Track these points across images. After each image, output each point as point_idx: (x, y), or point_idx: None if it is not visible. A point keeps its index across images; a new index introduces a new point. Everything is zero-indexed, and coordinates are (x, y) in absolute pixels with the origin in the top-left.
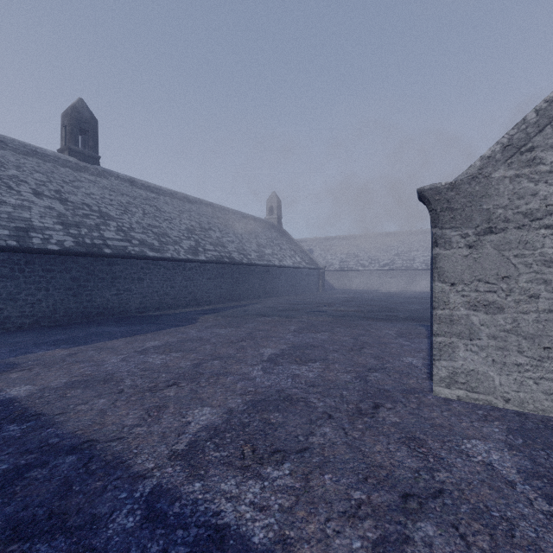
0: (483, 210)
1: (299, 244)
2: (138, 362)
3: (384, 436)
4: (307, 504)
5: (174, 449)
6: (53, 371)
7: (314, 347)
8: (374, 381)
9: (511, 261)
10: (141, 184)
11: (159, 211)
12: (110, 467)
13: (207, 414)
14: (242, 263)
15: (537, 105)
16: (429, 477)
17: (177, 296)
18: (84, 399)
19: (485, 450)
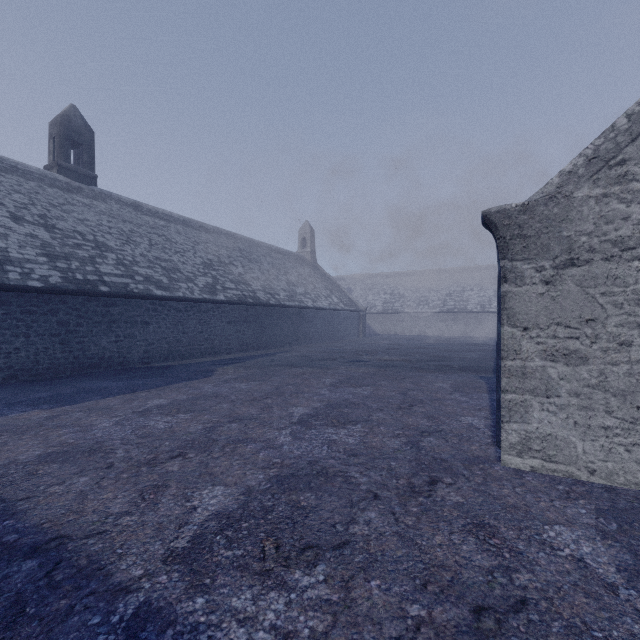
0: (563, 237)
1: (336, 283)
2: (136, 426)
3: (444, 523)
4: (348, 626)
5: (171, 547)
6: (24, 440)
7: (355, 405)
8: (428, 448)
9: (597, 300)
10: (147, 209)
11: (169, 241)
12: (82, 577)
13: (219, 495)
14: (269, 304)
15: (628, 109)
16: (507, 580)
17: (190, 344)
18: (60, 477)
19: (572, 540)
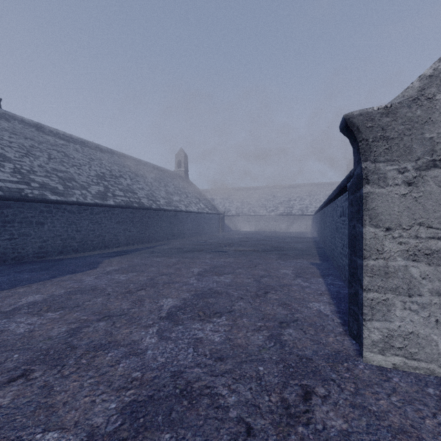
0: (425, 139)
1: (203, 193)
2: None
3: None
4: None
5: None
6: None
7: (219, 294)
8: (291, 343)
9: None
10: (49, 130)
11: (67, 157)
12: None
13: None
14: (151, 208)
15: None
16: None
17: (83, 240)
18: None
19: None
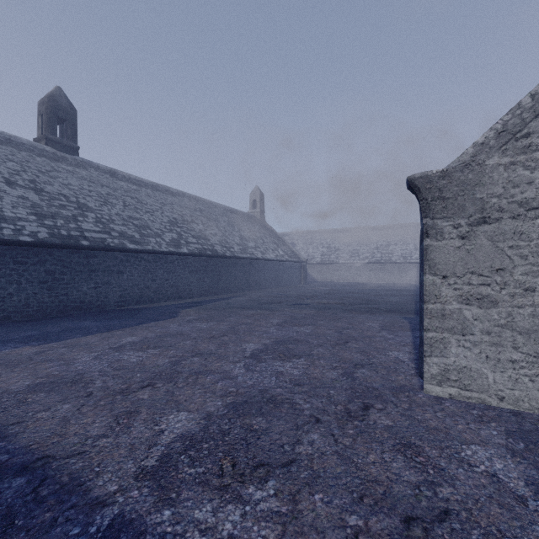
0: (476, 199)
1: (281, 238)
2: (112, 360)
3: (377, 443)
4: (295, 535)
5: (142, 466)
6: (16, 372)
7: (298, 342)
8: (362, 378)
9: (505, 252)
10: (122, 176)
11: (140, 203)
12: (64, 492)
13: (183, 420)
14: (225, 255)
15: (532, 90)
16: (432, 494)
17: (158, 289)
18: (46, 405)
19: (486, 458)
